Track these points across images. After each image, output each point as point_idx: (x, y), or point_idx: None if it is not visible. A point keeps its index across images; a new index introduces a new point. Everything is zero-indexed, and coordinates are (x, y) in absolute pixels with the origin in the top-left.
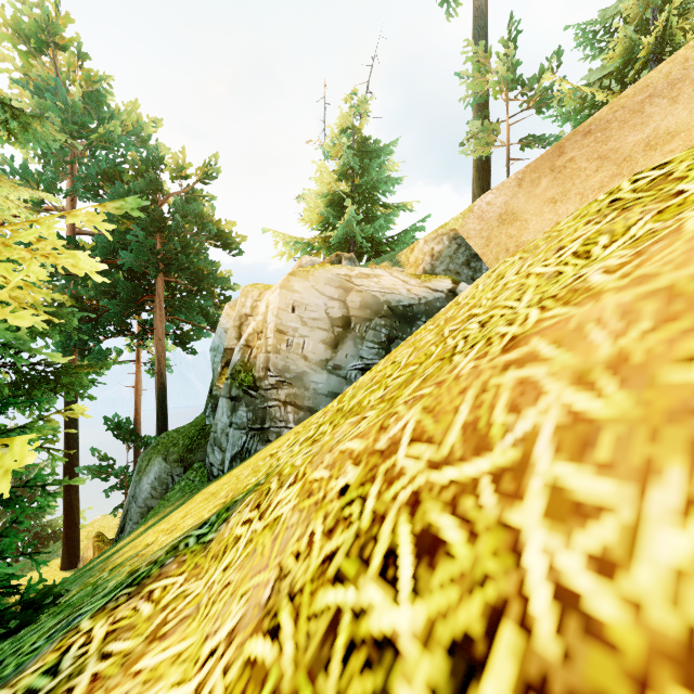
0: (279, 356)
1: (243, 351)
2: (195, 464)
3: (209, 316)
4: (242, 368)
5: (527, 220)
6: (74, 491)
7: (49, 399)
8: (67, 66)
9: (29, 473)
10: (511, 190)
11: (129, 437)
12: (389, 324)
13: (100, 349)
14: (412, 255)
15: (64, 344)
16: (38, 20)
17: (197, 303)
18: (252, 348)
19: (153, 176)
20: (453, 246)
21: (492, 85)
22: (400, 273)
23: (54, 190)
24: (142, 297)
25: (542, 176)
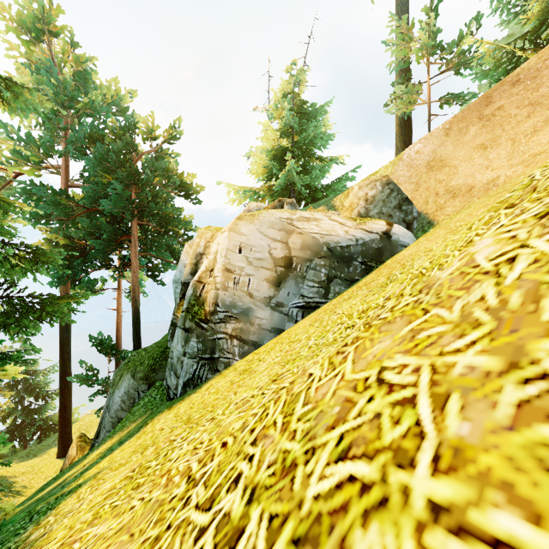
0: (226, 293)
1: (196, 287)
2: (157, 383)
3: (175, 252)
4: (195, 301)
5: (456, 166)
6: (67, 394)
7: (35, 326)
8: (62, 52)
9: (35, 377)
10: (438, 139)
11: (110, 351)
12: (329, 264)
13: (88, 279)
14: (347, 200)
15: (59, 275)
16: (36, 13)
17: (165, 242)
18: (204, 284)
19: (129, 138)
20: (386, 191)
21: (416, 49)
22: (337, 216)
23: (52, 151)
24: (121, 237)
25: (470, 124)
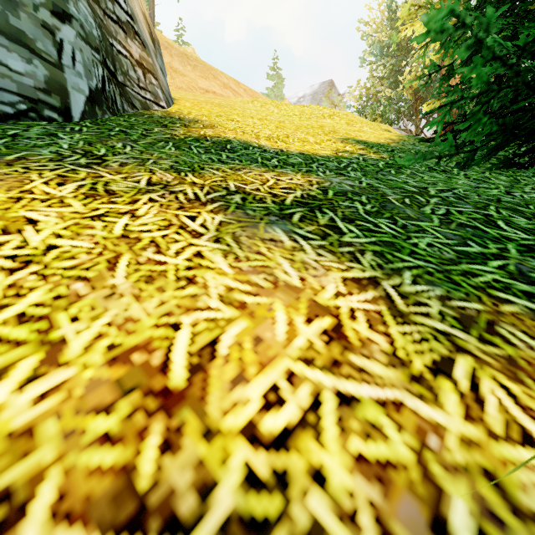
0: None
1: None
2: None
3: None
4: None
5: None
6: None
7: None
8: None
9: None
10: None
11: None
12: None
13: None
14: None
15: None
16: None
17: None
18: None
19: None
20: None
21: None
22: None
23: None
24: None
25: None
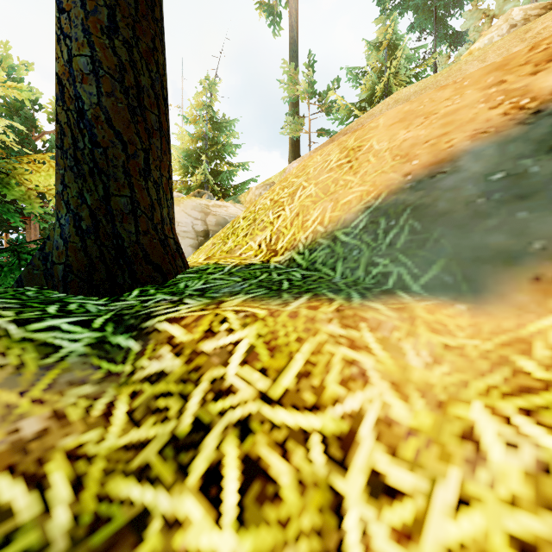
0: None
1: None
2: None
3: None
4: None
5: None
6: None
7: None
8: None
9: None
10: None
11: None
12: None
13: None
14: (248, 196)
15: None
16: None
17: None
18: None
19: (28, 114)
20: None
21: (299, 93)
22: (240, 206)
23: None
24: None
25: None
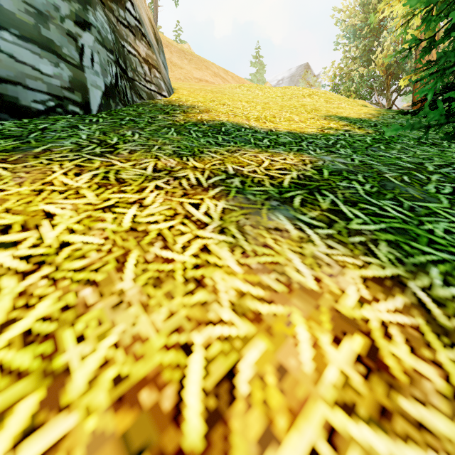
0: None
1: None
2: None
3: None
4: None
5: None
6: None
7: None
8: None
9: None
10: None
11: None
12: None
13: None
14: None
15: None
16: None
17: None
18: None
19: None
20: None
21: None
22: None
23: None
24: None
25: None
